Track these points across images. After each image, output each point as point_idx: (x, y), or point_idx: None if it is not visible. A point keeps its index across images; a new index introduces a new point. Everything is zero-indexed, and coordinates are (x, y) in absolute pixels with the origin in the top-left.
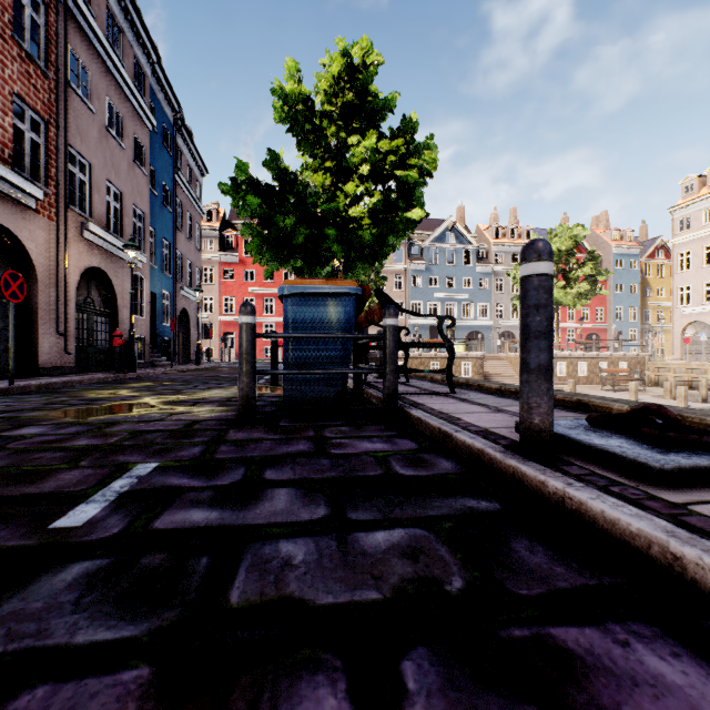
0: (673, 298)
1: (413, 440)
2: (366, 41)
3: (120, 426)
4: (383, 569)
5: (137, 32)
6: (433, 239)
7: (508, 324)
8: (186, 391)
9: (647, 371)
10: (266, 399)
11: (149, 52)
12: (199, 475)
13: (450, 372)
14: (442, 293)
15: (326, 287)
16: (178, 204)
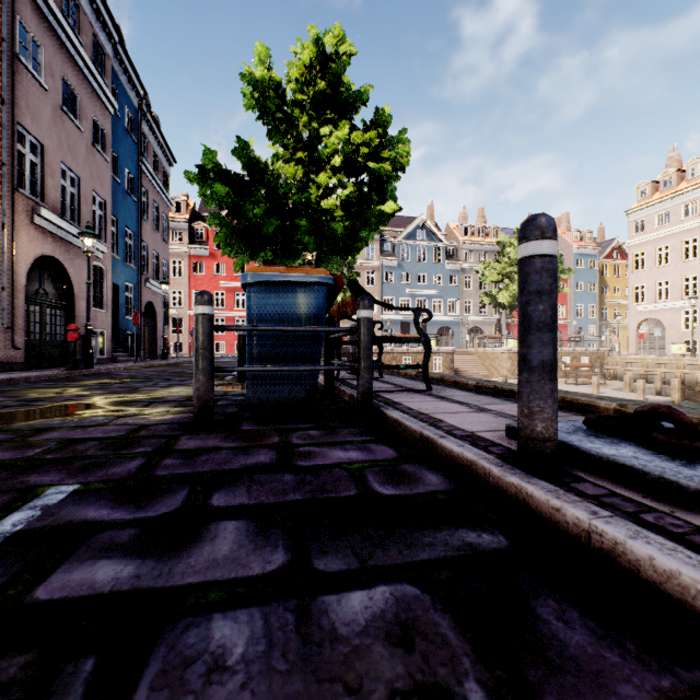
0: (629, 297)
1: (391, 447)
2: (339, 29)
3: (50, 433)
4: (362, 670)
5: (96, 9)
6: (404, 236)
7: (477, 320)
8: (144, 389)
9: (606, 365)
10: (230, 398)
11: (110, 32)
12: (126, 502)
13: (427, 368)
14: (413, 289)
15: (294, 276)
16: (143, 193)
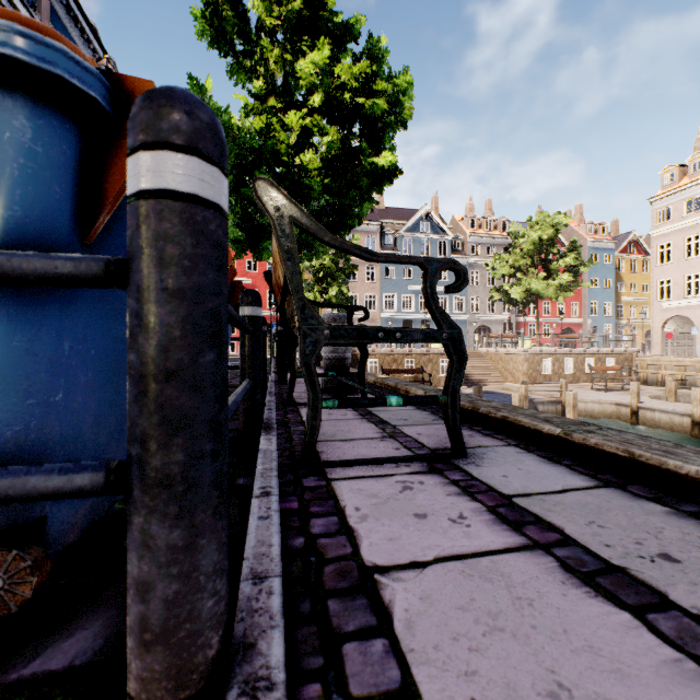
0: (653, 292)
1: None
2: None
3: None
4: None
5: None
6: (407, 228)
7: (484, 318)
8: None
9: (635, 368)
10: None
11: None
12: None
13: (455, 402)
14: (416, 285)
15: None
16: None
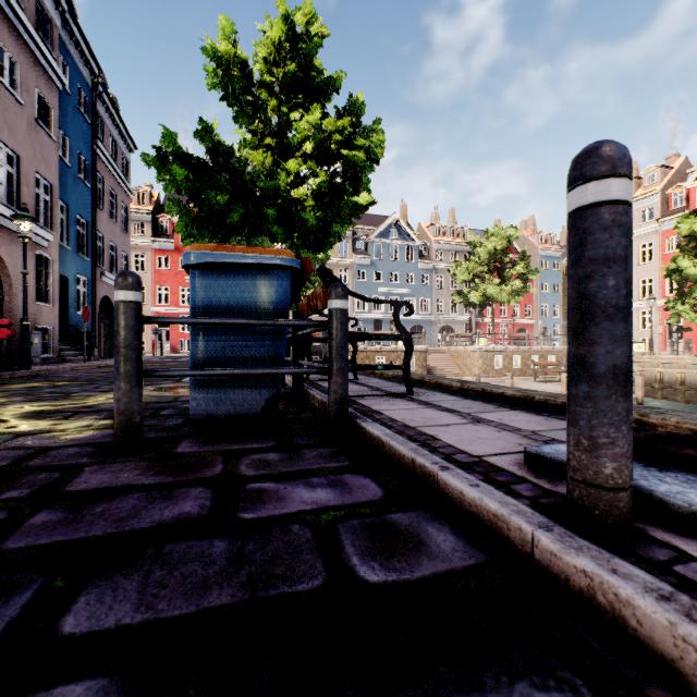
0: None
1: (373, 479)
2: (310, 7)
3: None
4: None
5: None
6: (377, 234)
7: (448, 319)
8: (78, 394)
9: None
10: (178, 406)
11: None
12: None
13: (408, 368)
14: (386, 288)
15: (251, 256)
16: (98, 179)
